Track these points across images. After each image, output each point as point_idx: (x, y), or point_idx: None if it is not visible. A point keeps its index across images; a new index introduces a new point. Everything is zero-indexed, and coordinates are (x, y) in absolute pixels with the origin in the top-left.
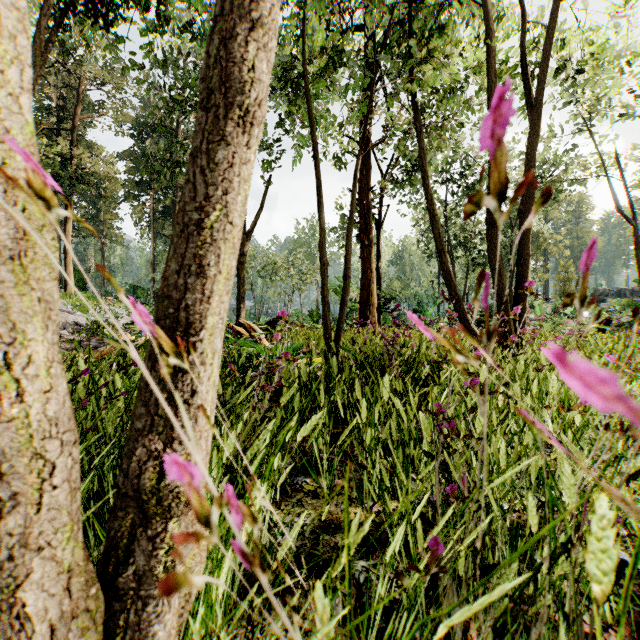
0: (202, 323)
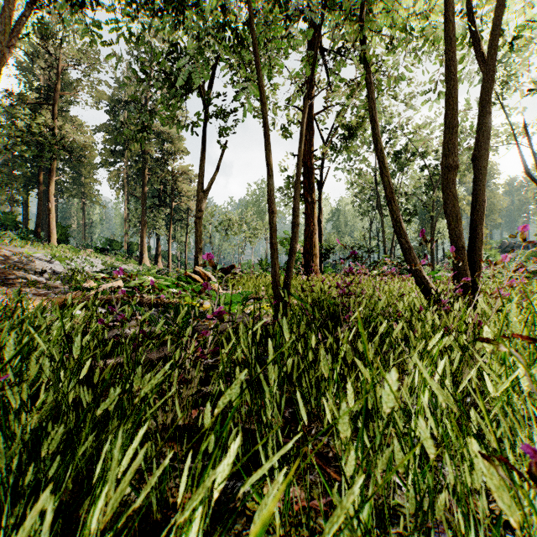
0: None
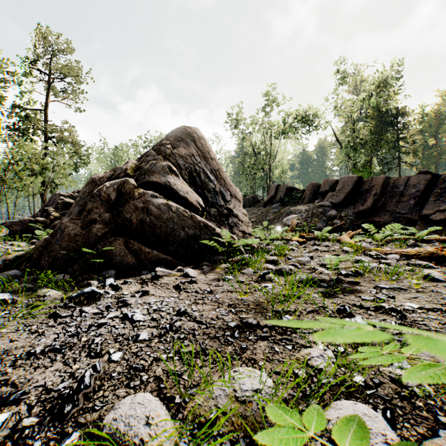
0: None
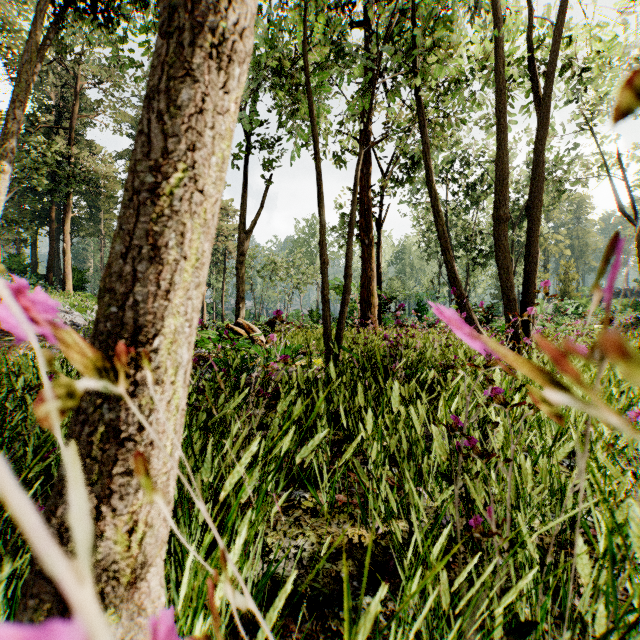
0: (154, 326)
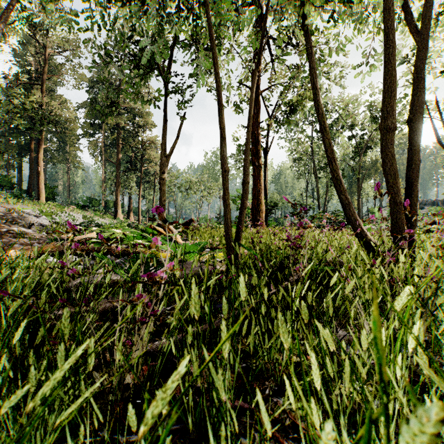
0: None
